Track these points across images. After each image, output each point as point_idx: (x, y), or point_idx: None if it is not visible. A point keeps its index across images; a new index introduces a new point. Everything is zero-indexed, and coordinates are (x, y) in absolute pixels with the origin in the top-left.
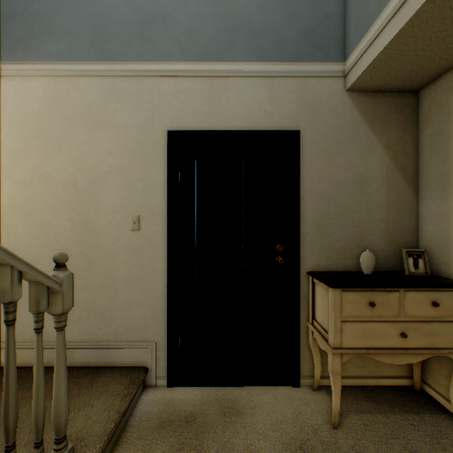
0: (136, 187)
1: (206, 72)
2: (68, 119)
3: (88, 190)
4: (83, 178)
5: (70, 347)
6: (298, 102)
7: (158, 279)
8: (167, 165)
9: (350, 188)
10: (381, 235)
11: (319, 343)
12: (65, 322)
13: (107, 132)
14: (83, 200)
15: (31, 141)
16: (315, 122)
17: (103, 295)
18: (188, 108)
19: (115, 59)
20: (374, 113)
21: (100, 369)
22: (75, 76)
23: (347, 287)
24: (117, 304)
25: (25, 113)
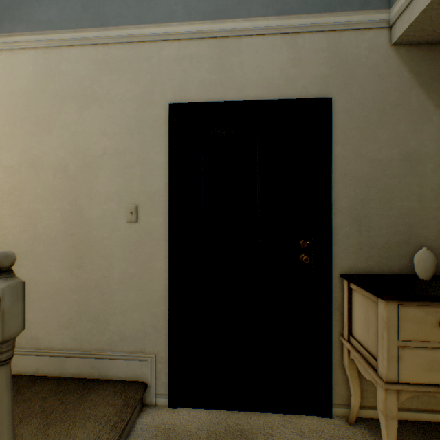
0: (134, 171)
1: (214, 32)
2: (58, 95)
3: (80, 175)
4: (75, 163)
5: (60, 355)
6: (328, 63)
7: (159, 280)
8: (168, 145)
9: (396, 169)
10: (439, 228)
11: (360, 368)
12: (9, 352)
13: (101, 108)
14: (75, 188)
15: (19, 122)
16: (350, 86)
17: (97, 297)
18: (193, 77)
19: (110, 24)
20: (429, 72)
21: (93, 382)
22: (66, 47)
23: (407, 299)
24: (112, 307)
25: (13, 91)
